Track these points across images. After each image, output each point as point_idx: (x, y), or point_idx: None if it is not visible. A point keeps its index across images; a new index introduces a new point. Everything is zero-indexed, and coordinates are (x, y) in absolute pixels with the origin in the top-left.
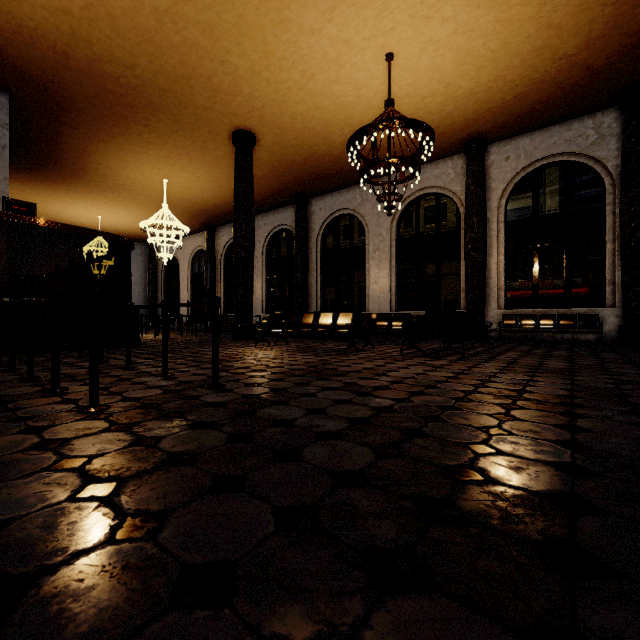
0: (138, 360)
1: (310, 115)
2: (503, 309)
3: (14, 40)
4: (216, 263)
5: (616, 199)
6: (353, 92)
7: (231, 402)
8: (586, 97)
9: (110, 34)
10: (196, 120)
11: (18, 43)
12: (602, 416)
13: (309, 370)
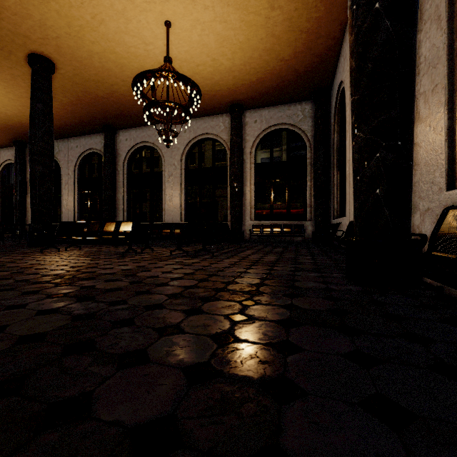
0: None
1: (106, 56)
2: (253, 221)
3: None
4: (27, 176)
5: (312, 156)
6: (142, 46)
7: None
8: (297, 90)
9: None
10: None
11: None
12: (268, 301)
13: (63, 275)
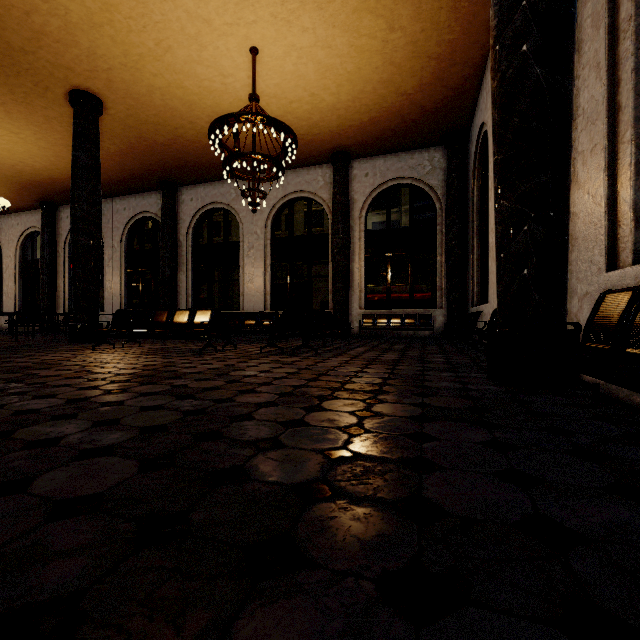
0: None
1: (171, 92)
2: (363, 309)
3: None
4: (58, 250)
5: (443, 221)
6: (219, 78)
7: None
8: (423, 133)
9: None
10: (12, 63)
11: None
12: (395, 400)
13: (141, 374)
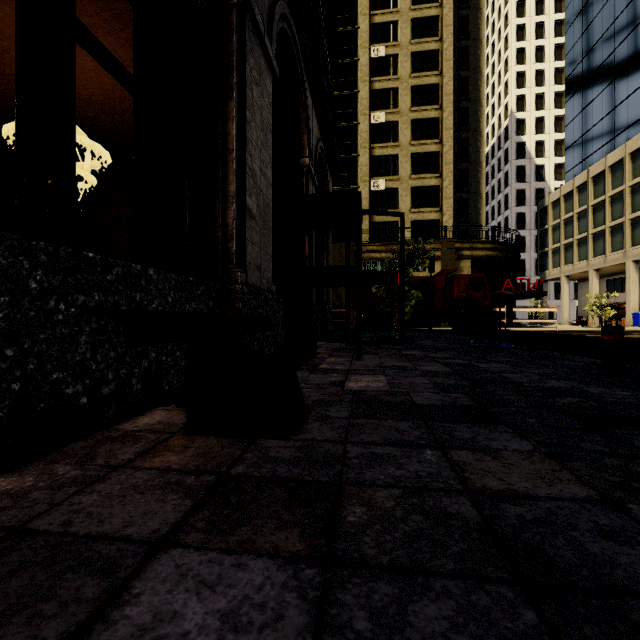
0: None
1: None
2: None
3: None
4: None
5: None
6: None
7: None
8: None
9: None
10: None
11: None
12: None
13: None
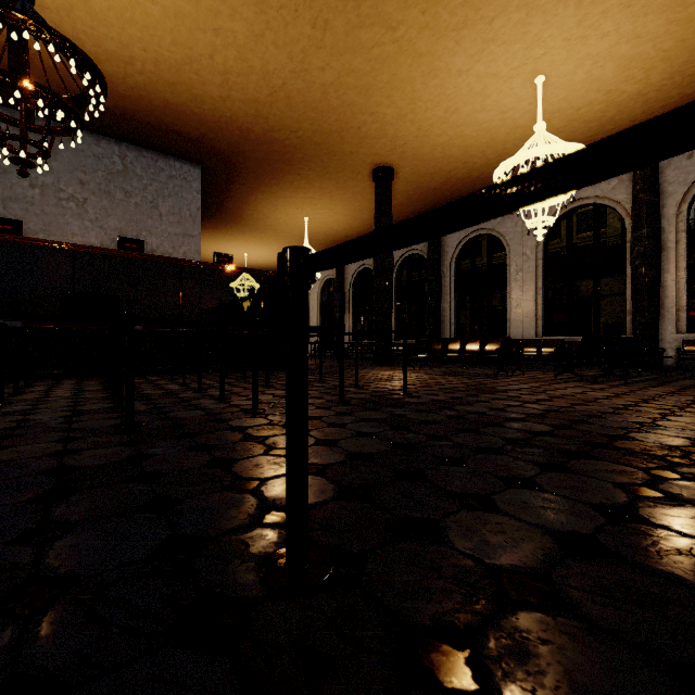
0: (319, 378)
1: (451, 144)
2: (684, 333)
3: (214, 127)
4: (345, 291)
5: None
6: (498, 117)
7: (428, 402)
8: None
9: (284, 110)
10: (342, 164)
11: (217, 129)
12: None
13: (470, 388)
